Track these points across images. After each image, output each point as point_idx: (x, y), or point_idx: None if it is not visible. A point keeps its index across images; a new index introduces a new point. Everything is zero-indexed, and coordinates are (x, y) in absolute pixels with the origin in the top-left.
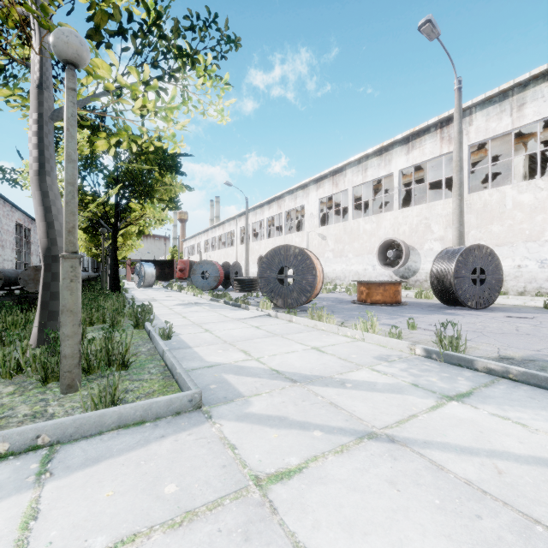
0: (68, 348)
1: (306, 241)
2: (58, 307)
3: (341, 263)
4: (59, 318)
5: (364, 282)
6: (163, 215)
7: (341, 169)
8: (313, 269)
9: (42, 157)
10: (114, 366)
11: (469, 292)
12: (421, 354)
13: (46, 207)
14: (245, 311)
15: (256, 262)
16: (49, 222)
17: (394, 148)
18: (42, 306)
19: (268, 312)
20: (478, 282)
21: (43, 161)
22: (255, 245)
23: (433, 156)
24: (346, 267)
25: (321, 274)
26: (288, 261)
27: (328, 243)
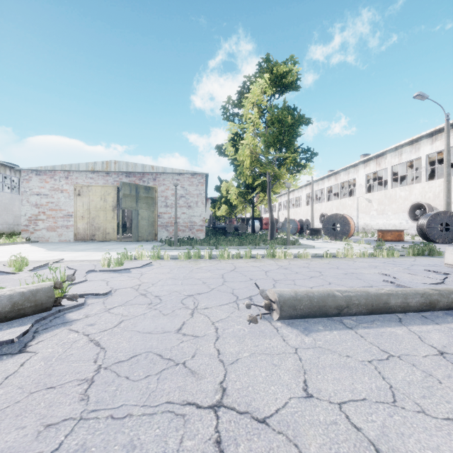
0: (288, 239)
1: (356, 204)
2: (274, 234)
3: (382, 218)
4: (274, 236)
5: (380, 230)
6: (273, 198)
7: (382, 154)
8: (349, 224)
9: (270, 199)
10: (292, 245)
11: (437, 235)
12: (372, 247)
13: (271, 210)
14: (317, 241)
15: (318, 218)
16: (271, 214)
17: (422, 140)
18: (270, 233)
19: (327, 241)
20: (444, 230)
21: (270, 200)
22: (317, 206)
23: (450, 146)
24: (386, 221)
25: (353, 226)
26: (337, 220)
27: (373, 205)
